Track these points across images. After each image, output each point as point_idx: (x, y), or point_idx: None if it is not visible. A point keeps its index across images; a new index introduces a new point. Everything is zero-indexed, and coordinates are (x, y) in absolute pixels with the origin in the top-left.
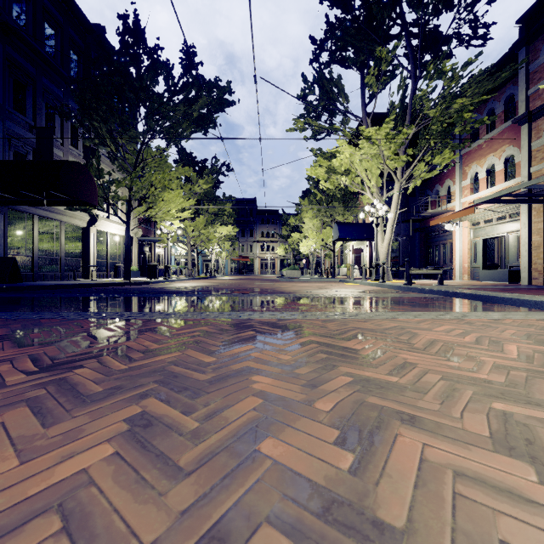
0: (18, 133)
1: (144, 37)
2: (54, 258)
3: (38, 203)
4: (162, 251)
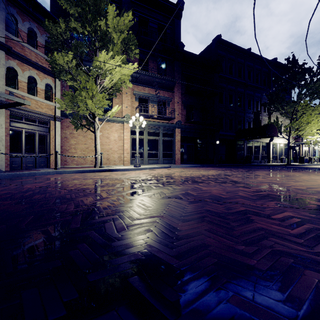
0: (249, 116)
1: (297, 62)
2: (258, 155)
3: (256, 138)
4: (307, 148)
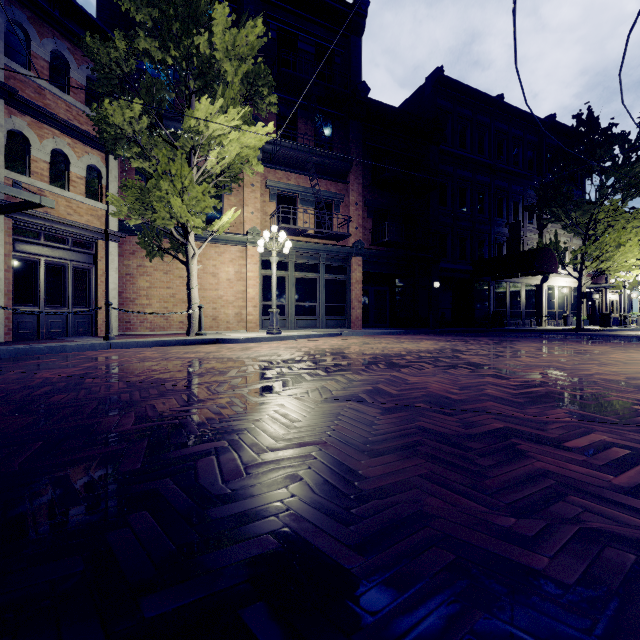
0: (499, 232)
1: (596, 123)
2: (518, 311)
3: (515, 276)
4: (616, 296)
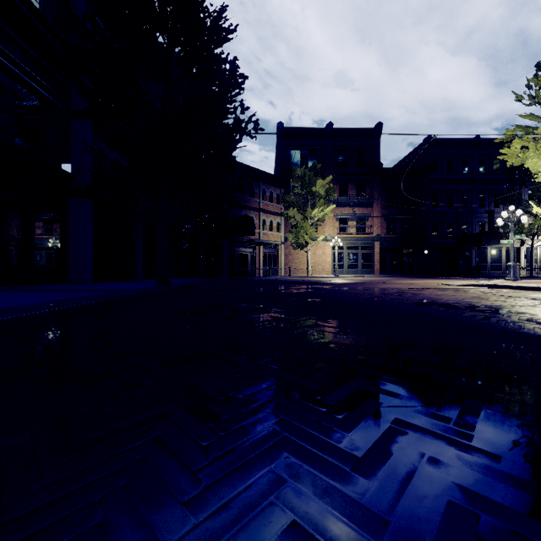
0: (480, 217)
1: None
2: (499, 265)
3: (484, 245)
4: None
